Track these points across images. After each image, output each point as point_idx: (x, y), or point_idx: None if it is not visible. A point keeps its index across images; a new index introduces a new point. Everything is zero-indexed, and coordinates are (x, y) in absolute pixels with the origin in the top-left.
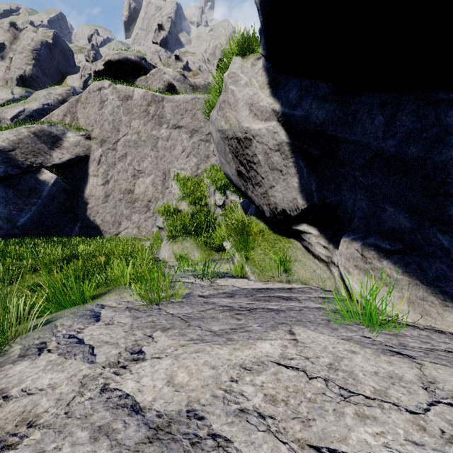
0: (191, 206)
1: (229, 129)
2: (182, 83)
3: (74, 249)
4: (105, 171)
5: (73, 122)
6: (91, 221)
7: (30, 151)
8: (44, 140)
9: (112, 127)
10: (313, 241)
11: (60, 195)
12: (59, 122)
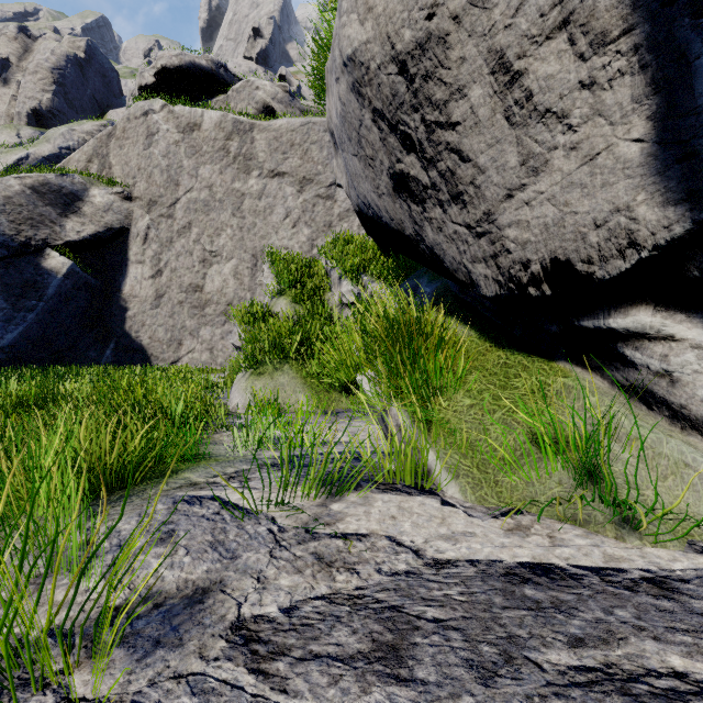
0: (295, 306)
1: (373, 35)
2: (287, 107)
3: (48, 388)
4: (156, 254)
5: (102, 171)
6: (133, 340)
7: (26, 219)
8: (51, 200)
9: (166, 179)
10: (687, 368)
11: (79, 295)
12: (77, 170)
